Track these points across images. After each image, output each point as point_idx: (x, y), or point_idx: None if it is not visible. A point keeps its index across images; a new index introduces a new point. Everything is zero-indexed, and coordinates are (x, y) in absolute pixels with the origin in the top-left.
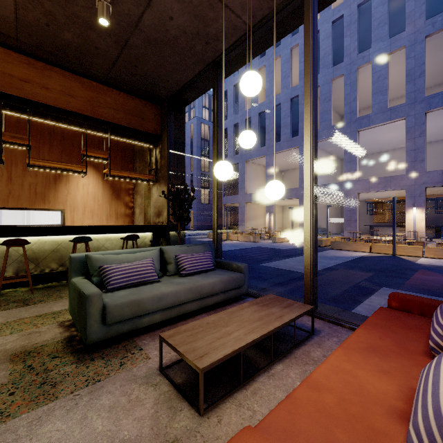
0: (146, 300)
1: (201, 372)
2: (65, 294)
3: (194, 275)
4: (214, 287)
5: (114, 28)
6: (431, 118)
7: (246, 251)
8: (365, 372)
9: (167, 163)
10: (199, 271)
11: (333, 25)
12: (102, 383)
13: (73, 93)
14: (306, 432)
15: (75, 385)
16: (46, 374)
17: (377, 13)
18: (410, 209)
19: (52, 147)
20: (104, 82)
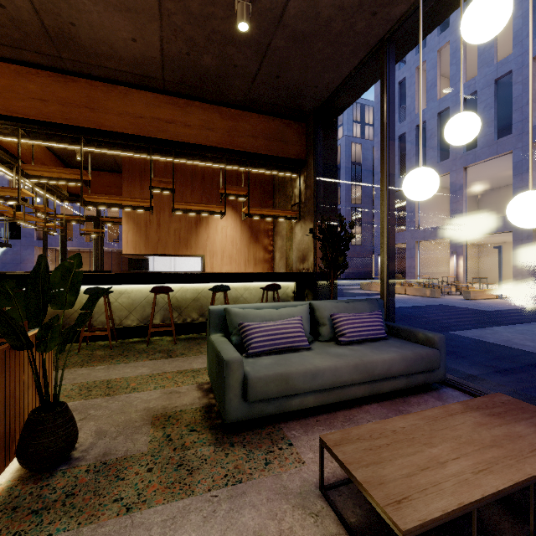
0: (296, 376)
1: None
2: (204, 349)
3: (358, 344)
4: (392, 367)
5: (254, 34)
6: None
7: (422, 310)
8: None
9: (314, 194)
10: (365, 339)
11: None
12: (243, 486)
13: (212, 126)
14: None
15: (212, 480)
16: (183, 453)
17: None
18: None
19: (193, 189)
20: (242, 107)
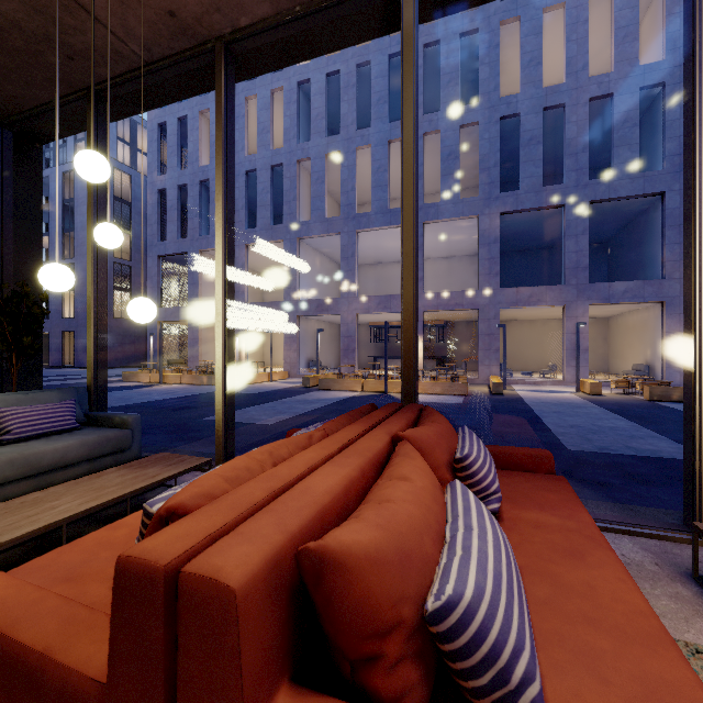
0: None
1: None
2: None
3: (33, 440)
4: (68, 454)
5: None
6: (430, 231)
7: (189, 400)
8: None
9: None
10: (45, 433)
11: (329, 80)
12: None
13: None
14: (65, 562)
15: None
16: None
17: (377, 85)
18: None
19: None
20: None
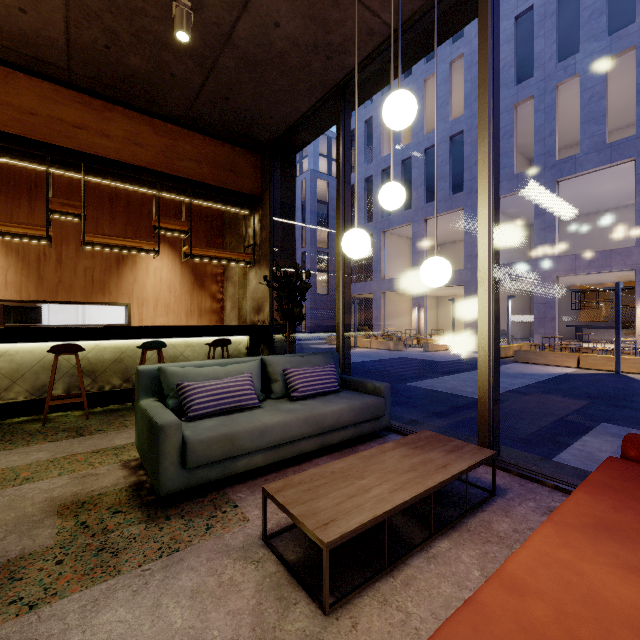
0: (242, 435)
1: (325, 549)
2: (131, 421)
3: (311, 398)
4: (341, 417)
5: (197, 45)
6: None
7: (384, 364)
8: (597, 566)
9: (271, 236)
10: (318, 393)
11: (518, 23)
12: (181, 554)
13: (141, 141)
14: None
15: (144, 555)
16: (105, 537)
17: None
18: None
19: (114, 217)
20: (183, 124)
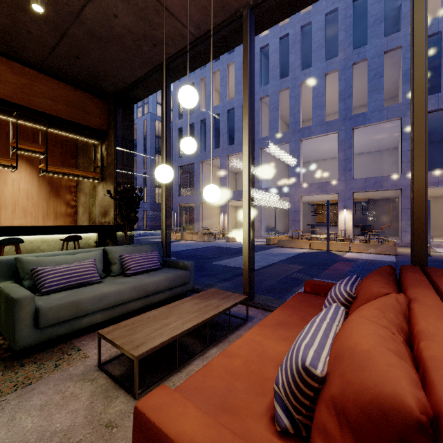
0: (85, 301)
1: (136, 359)
2: None
3: (140, 274)
4: (160, 285)
5: (51, 15)
6: (357, 134)
7: (200, 251)
8: (271, 340)
9: (114, 161)
10: (145, 270)
11: (281, 41)
12: (33, 385)
13: None
14: (212, 387)
15: (1, 392)
16: None
17: (316, 37)
18: (342, 211)
19: None
20: (39, 69)
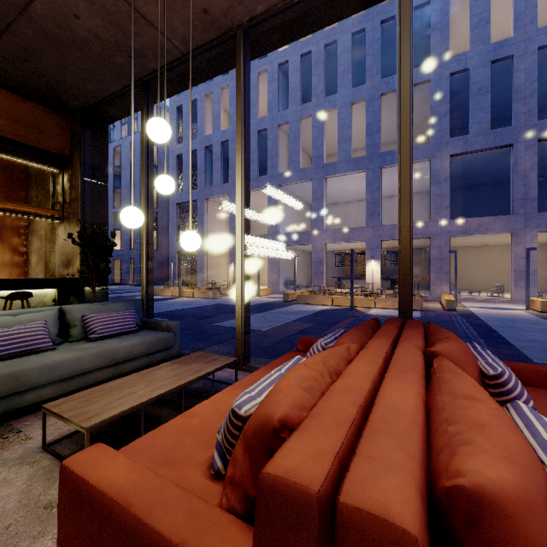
0: (29, 372)
1: (86, 432)
2: None
3: (109, 338)
4: (133, 350)
5: None
6: (386, 174)
7: (201, 310)
8: None
9: (81, 196)
10: (117, 334)
11: (302, 59)
12: None
13: None
14: (160, 445)
15: None
16: None
17: (342, 59)
18: (369, 261)
19: None
20: None
